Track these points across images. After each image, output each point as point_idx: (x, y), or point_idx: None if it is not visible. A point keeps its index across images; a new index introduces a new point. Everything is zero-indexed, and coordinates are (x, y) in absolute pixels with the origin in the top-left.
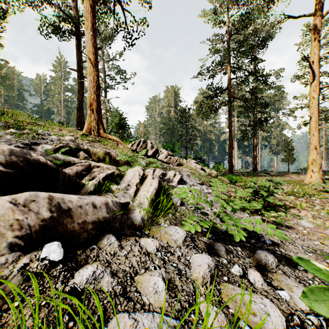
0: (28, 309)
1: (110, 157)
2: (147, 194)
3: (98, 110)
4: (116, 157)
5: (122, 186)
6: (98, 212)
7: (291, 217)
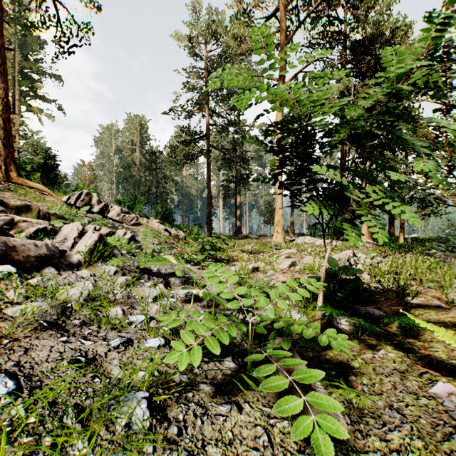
0: (3, 289)
1: (38, 211)
2: (85, 244)
3: (8, 142)
4: (47, 211)
5: (58, 239)
6: (40, 250)
7: (229, 267)
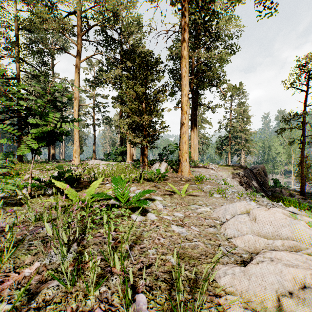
0: None
1: None
2: None
3: None
4: None
5: None
6: None
7: None
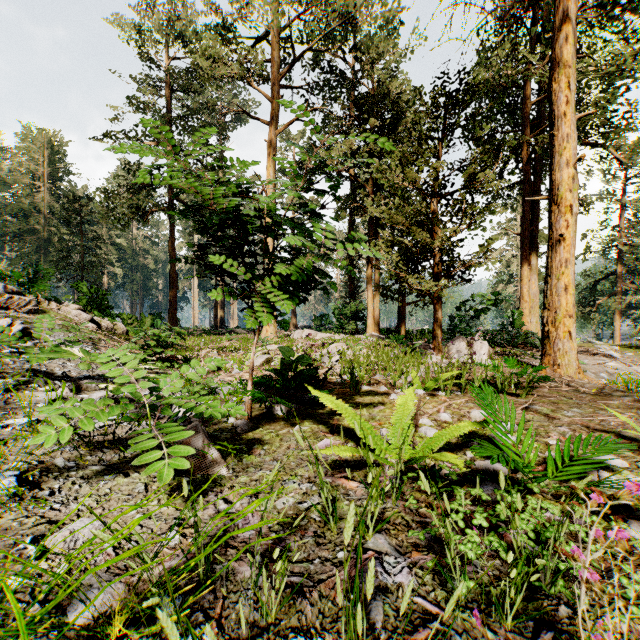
0: None
1: None
2: None
3: None
4: None
5: None
6: None
7: None
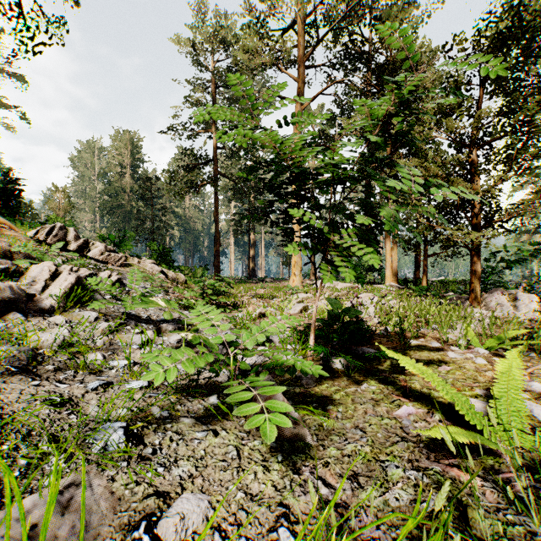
0: None
1: None
2: (59, 288)
3: None
4: (9, 249)
5: (25, 282)
6: (4, 292)
7: (234, 313)
